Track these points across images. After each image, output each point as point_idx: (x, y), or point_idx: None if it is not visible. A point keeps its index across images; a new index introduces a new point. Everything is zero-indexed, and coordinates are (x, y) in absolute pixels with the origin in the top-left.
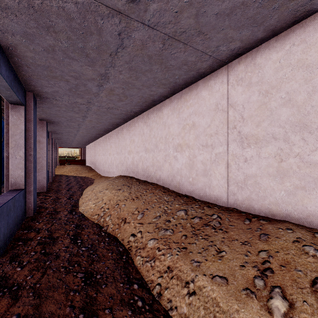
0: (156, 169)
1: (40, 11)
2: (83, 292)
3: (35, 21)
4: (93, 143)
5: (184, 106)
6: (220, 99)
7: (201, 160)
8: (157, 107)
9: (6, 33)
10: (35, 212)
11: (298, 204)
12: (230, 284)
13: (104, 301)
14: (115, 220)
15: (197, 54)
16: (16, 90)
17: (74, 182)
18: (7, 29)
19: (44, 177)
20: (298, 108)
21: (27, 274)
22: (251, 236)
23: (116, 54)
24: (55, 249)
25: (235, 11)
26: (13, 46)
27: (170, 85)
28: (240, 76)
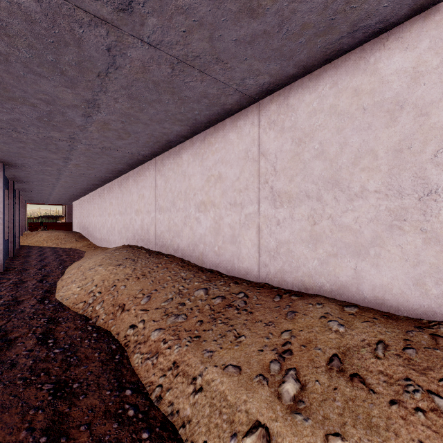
0: (174, 235)
1: None
2: (50, 409)
3: None
4: (85, 198)
5: (209, 151)
6: (251, 145)
7: (229, 223)
8: (175, 150)
9: None
10: None
11: (331, 275)
12: (243, 373)
13: (80, 416)
14: (109, 308)
15: (219, 86)
16: None
17: (52, 257)
18: None
19: None
20: (331, 161)
21: None
22: (277, 315)
23: (107, 75)
24: (10, 354)
25: (257, 39)
26: None
27: (188, 122)
28: (273, 118)
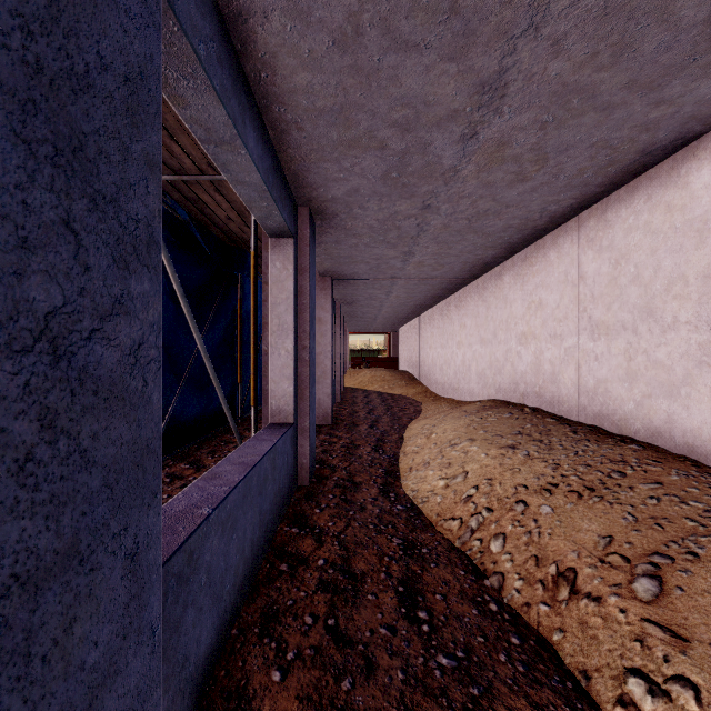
0: (649, 391)
1: None
2: None
3: None
4: (416, 320)
5: None
6: None
7: None
8: (655, 173)
9: (251, 16)
10: (312, 476)
11: None
12: None
13: None
14: (527, 562)
15: None
16: (278, 196)
17: (381, 407)
18: None
19: (328, 394)
20: None
21: None
22: None
23: None
24: (360, 624)
25: None
26: (267, 66)
27: None
28: None
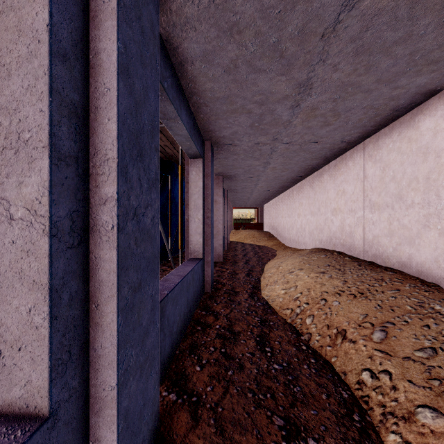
0: (399, 242)
1: (223, 2)
2: None
3: (215, 27)
4: (274, 200)
5: None
6: None
7: None
8: (402, 120)
9: (186, 63)
10: (212, 287)
11: None
12: None
13: None
14: (323, 328)
15: None
16: (195, 139)
17: (252, 253)
18: (186, 57)
19: (220, 244)
20: None
21: (207, 381)
22: None
23: (334, 29)
24: (237, 351)
25: None
26: (192, 81)
27: None
28: None
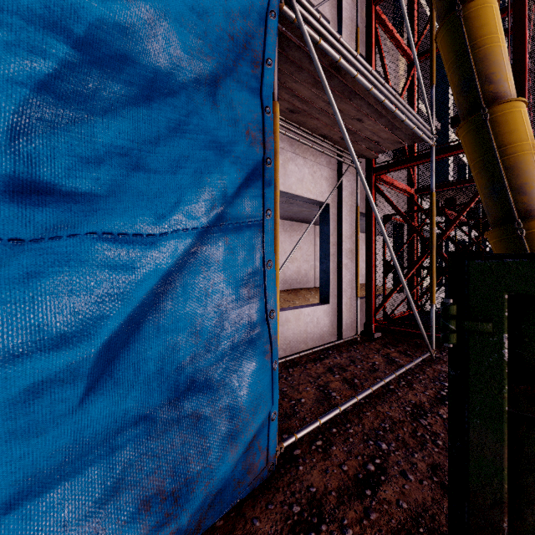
0: None
1: None
2: None
3: None
4: None
5: None
6: None
7: None
8: None
9: None
10: None
11: None
12: (292, 305)
13: None
14: None
15: None
16: None
17: None
18: None
19: None
20: None
21: None
22: None
23: None
24: None
25: None
26: None
27: None
28: None
